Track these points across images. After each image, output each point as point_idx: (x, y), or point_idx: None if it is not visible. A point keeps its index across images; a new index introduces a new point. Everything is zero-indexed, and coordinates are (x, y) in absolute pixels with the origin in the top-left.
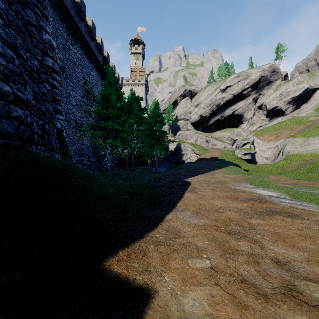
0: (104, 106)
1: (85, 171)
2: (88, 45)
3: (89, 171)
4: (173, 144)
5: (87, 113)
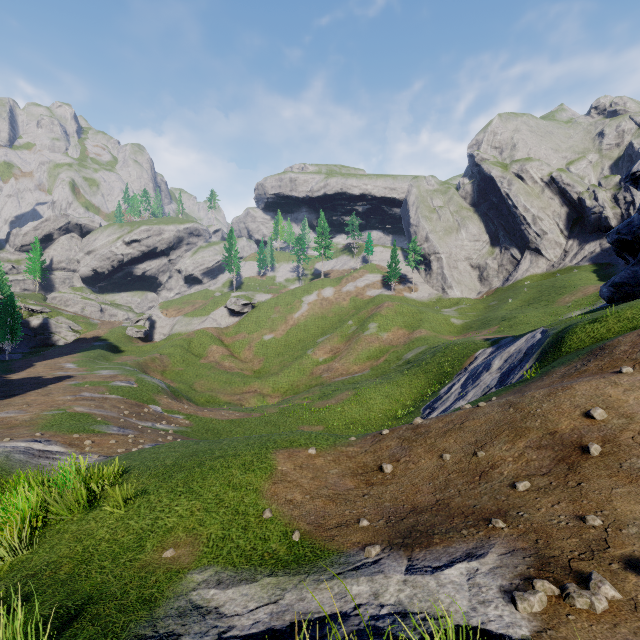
0: None
1: None
2: None
3: None
4: (37, 318)
5: None
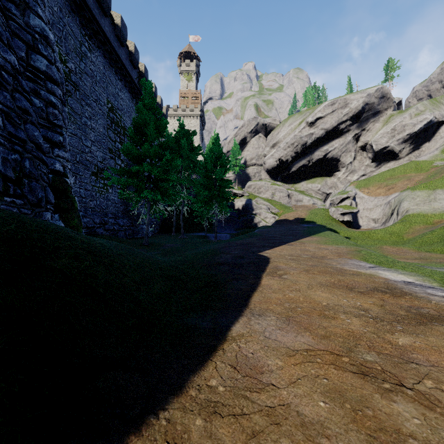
0: (137, 142)
1: (87, 241)
2: (115, 53)
3: (105, 240)
4: (240, 200)
5: (115, 154)
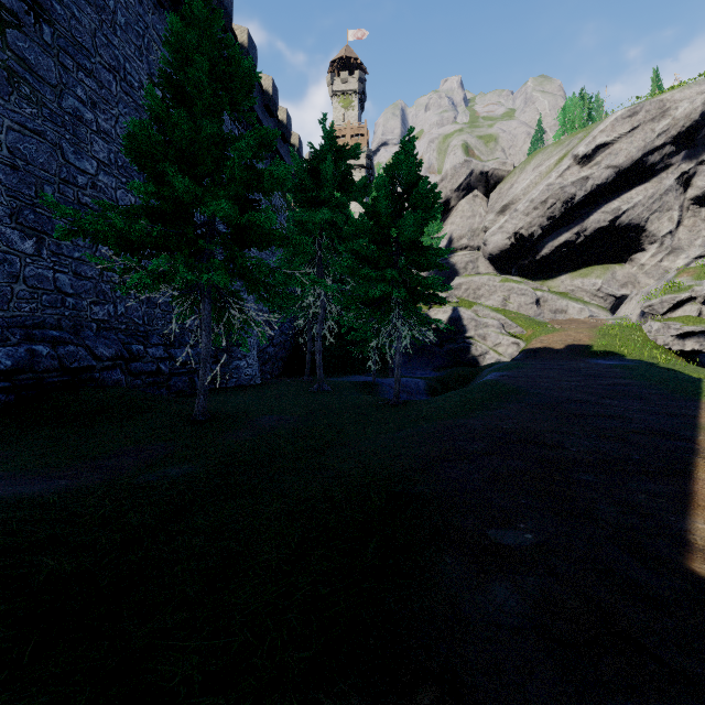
0: None
1: None
2: None
3: None
4: (442, 310)
5: None
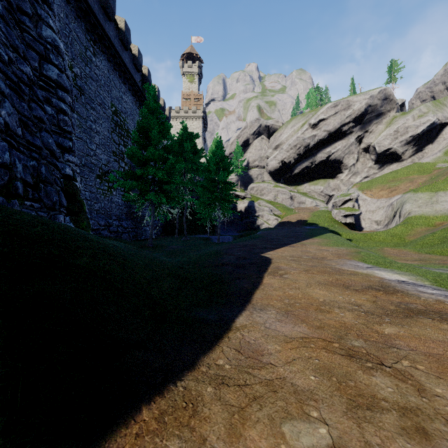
0: (141, 146)
1: (102, 242)
2: (119, 57)
3: (114, 241)
4: (242, 202)
5: (119, 157)
